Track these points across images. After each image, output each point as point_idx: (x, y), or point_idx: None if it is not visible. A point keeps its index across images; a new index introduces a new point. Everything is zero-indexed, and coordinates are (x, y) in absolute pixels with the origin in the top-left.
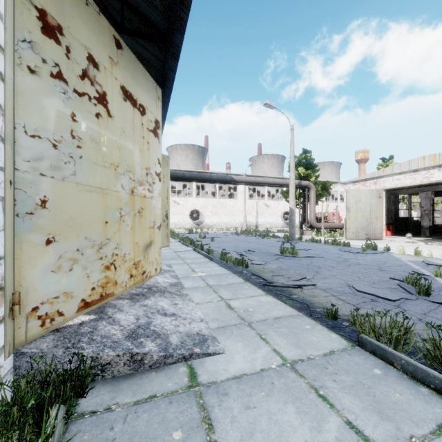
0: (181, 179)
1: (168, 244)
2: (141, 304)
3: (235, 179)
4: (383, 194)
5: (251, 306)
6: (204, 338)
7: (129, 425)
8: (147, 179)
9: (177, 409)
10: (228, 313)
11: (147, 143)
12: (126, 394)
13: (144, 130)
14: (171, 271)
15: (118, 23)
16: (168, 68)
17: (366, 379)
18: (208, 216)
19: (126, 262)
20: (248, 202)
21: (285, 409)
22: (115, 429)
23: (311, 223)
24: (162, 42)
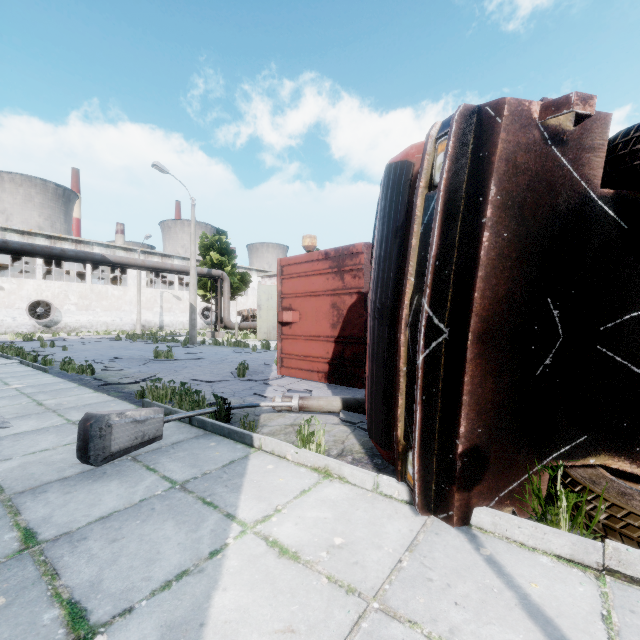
0: (2, 251)
1: None
2: None
3: (110, 260)
4: None
5: (67, 401)
6: None
7: None
8: None
9: None
10: (34, 408)
11: None
12: None
13: None
14: None
15: None
16: None
17: None
18: (71, 312)
19: None
20: (146, 291)
21: (48, 436)
22: None
23: (225, 323)
24: None
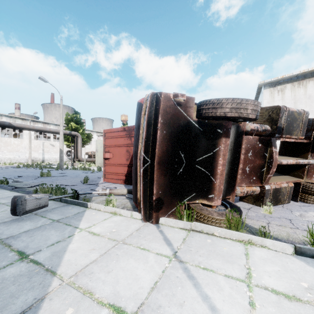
0: None
1: None
2: None
3: (14, 125)
4: None
5: None
6: None
7: None
8: None
9: None
10: None
11: None
12: None
13: None
14: None
15: None
16: None
17: None
18: None
19: None
20: (34, 141)
21: None
22: None
23: (79, 158)
24: None
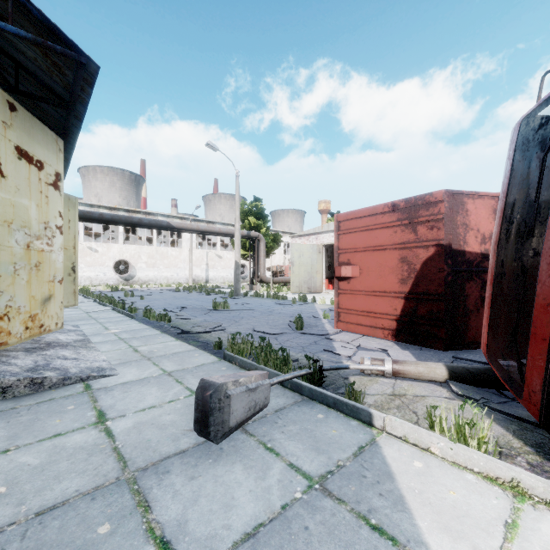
0: (99, 221)
1: (75, 303)
2: (39, 354)
3: (173, 226)
4: (323, 249)
5: (156, 349)
6: (103, 369)
7: (33, 410)
8: (46, 233)
9: (72, 400)
10: (132, 355)
11: (46, 197)
12: (28, 401)
13: (42, 184)
14: (78, 331)
15: (12, 85)
16: (72, 124)
17: (213, 372)
18: (142, 269)
19: (21, 314)
20: (196, 251)
21: (151, 389)
22: (22, 413)
23: (261, 277)
24: (63, 108)
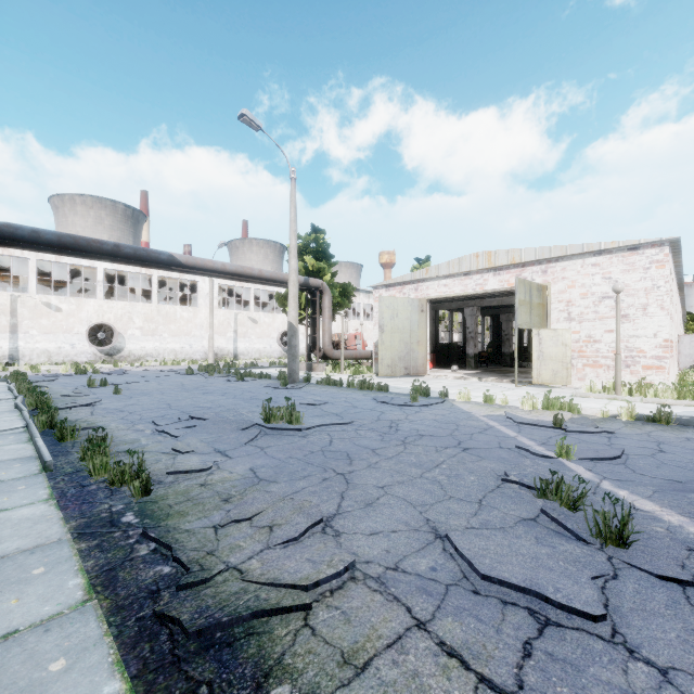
0: (35, 247)
1: None
2: None
3: (181, 261)
4: (427, 306)
5: None
6: None
7: None
8: None
9: None
10: None
11: None
12: None
13: None
14: None
15: None
16: None
17: None
18: (135, 337)
19: None
20: (219, 312)
21: None
22: None
23: (324, 351)
24: None
